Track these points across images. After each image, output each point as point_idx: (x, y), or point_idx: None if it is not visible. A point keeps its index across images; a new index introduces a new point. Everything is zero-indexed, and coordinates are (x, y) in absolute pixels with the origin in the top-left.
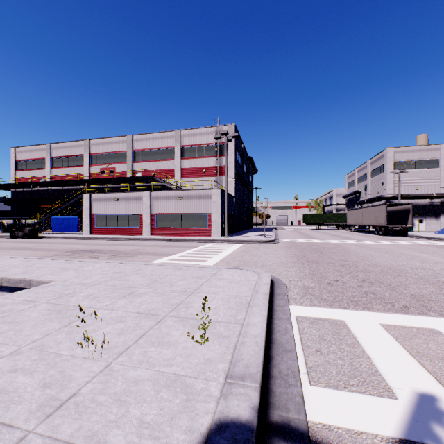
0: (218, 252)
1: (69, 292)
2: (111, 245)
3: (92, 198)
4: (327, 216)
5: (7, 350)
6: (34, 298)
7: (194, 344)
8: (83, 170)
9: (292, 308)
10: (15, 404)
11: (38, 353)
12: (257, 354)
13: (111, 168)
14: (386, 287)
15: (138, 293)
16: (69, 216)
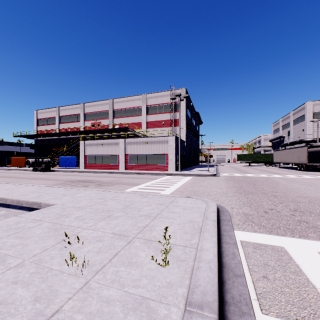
0: (173, 183)
1: (65, 213)
2: (97, 177)
3: (85, 144)
4: (257, 156)
5: (14, 262)
6: (40, 218)
7: (157, 266)
8: (80, 124)
9: (236, 233)
10: (10, 317)
11: (36, 266)
12: (212, 281)
13: (98, 122)
14: (317, 217)
15: (114, 216)
16: (70, 156)
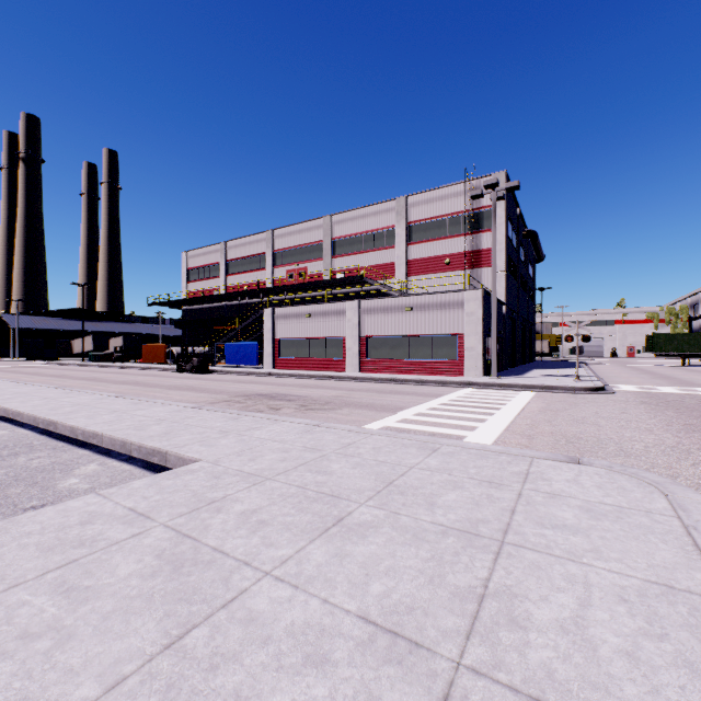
0: (490, 408)
1: (214, 496)
2: (300, 388)
3: (275, 315)
4: None
5: None
6: (150, 506)
7: None
8: (265, 275)
9: None
10: None
11: None
12: None
13: (301, 269)
14: None
15: (355, 524)
16: (246, 342)
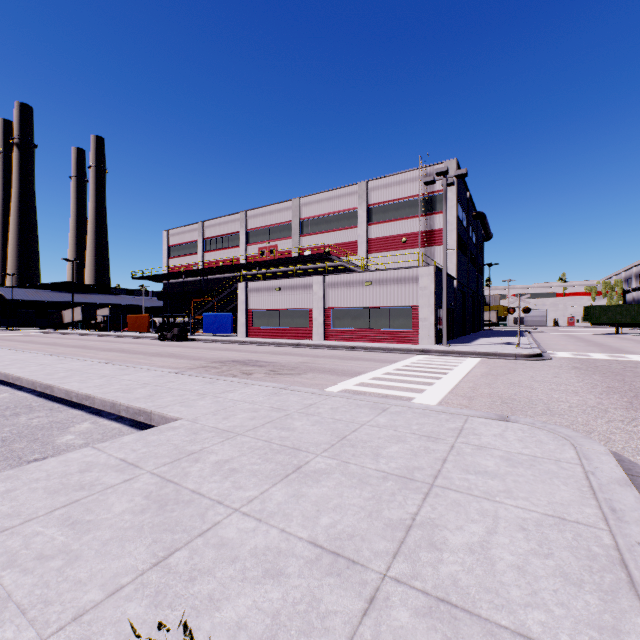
0: (438, 373)
1: (193, 448)
2: (270, 354)
3: (248, 288)
4: None
5: None
6: (138, 457)
7: None
8: (239, 252)
9: None
10: None
11: None
12: None
13: (272, 246)
14: None
15: (311, 471)
16: (222, 313)
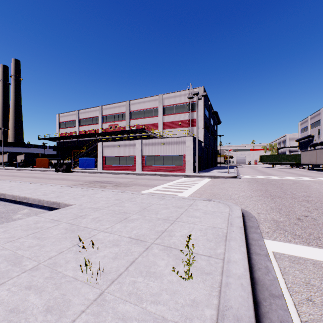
0: (191, 185)
1: (82, 214)
2: (115, 178)
3: (103, 145)
4: (282, 157)
5: (30, 265)
6: (58, 218)
7: (178, 278)
8: (98, 126)
9: (266, 242)
10: None
11: (50, 271)
12: (246, 303)
13: (115, 124)
14: None
15: (131, 219)
16: (89, 158)
